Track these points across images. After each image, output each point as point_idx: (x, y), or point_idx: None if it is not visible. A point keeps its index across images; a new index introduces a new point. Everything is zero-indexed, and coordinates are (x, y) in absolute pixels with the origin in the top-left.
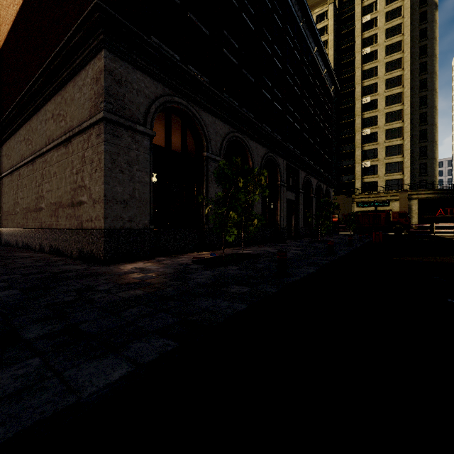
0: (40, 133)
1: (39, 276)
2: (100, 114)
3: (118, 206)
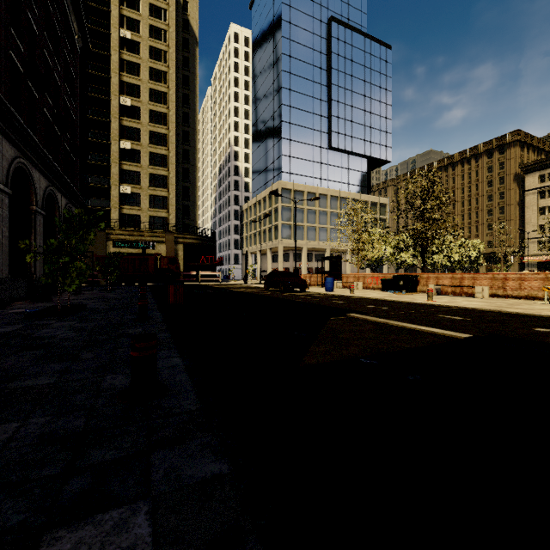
0: None
1: None
2: None
3: None
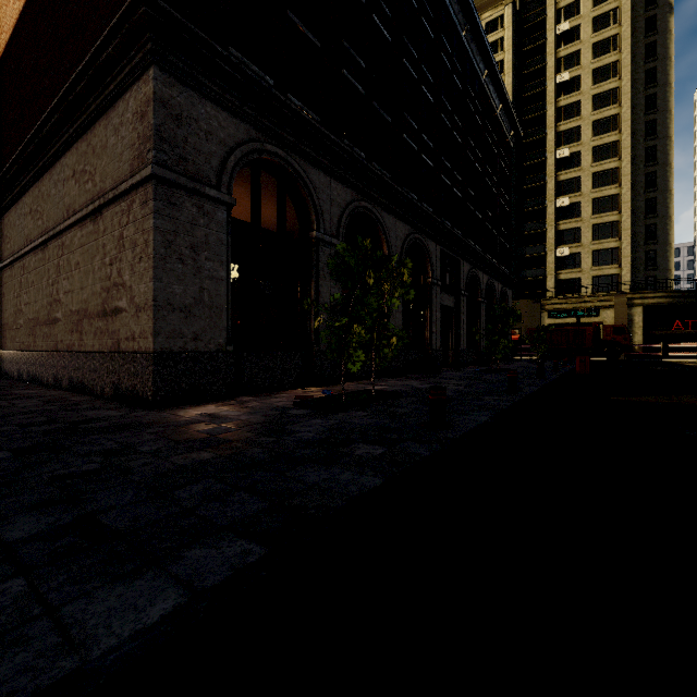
0: (54, 200)
1: (47, 428)
2: (147, 169)
3: (176, 315)
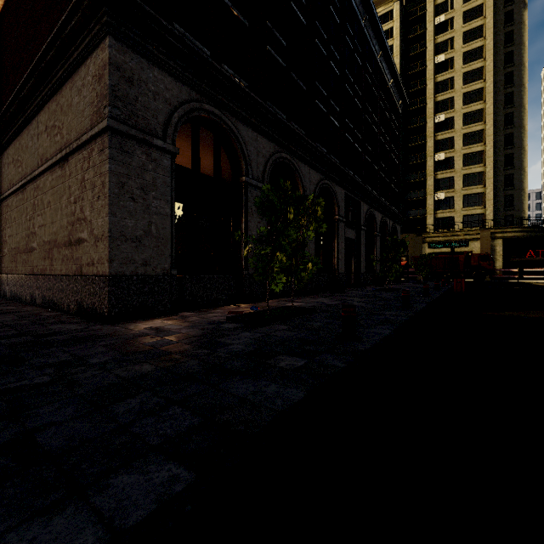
0: (31, 151)
1: (14, 341)
2: (103, 122)
3: (128, 244)
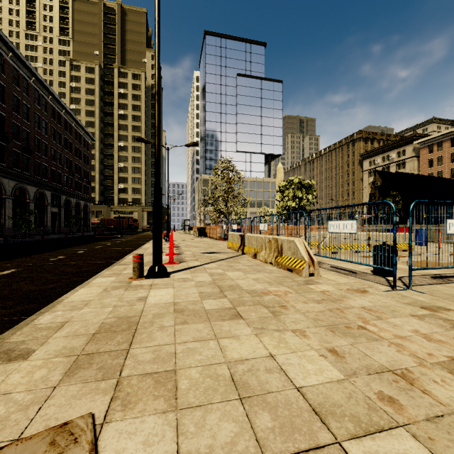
0: None
1: None
2: None
3: None
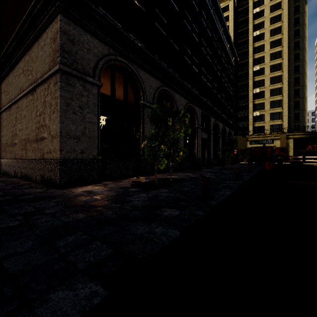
0: (14, 85)
1: (0, 199)
2: (56, 66)
3: (72, 140)
